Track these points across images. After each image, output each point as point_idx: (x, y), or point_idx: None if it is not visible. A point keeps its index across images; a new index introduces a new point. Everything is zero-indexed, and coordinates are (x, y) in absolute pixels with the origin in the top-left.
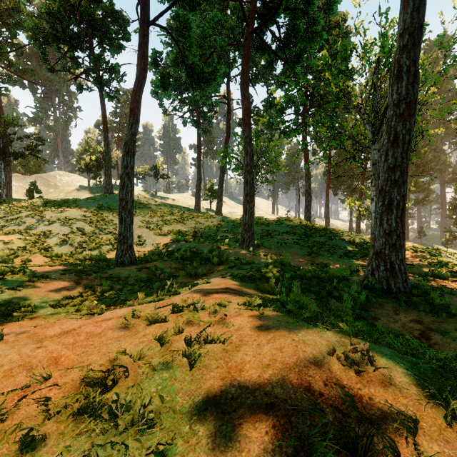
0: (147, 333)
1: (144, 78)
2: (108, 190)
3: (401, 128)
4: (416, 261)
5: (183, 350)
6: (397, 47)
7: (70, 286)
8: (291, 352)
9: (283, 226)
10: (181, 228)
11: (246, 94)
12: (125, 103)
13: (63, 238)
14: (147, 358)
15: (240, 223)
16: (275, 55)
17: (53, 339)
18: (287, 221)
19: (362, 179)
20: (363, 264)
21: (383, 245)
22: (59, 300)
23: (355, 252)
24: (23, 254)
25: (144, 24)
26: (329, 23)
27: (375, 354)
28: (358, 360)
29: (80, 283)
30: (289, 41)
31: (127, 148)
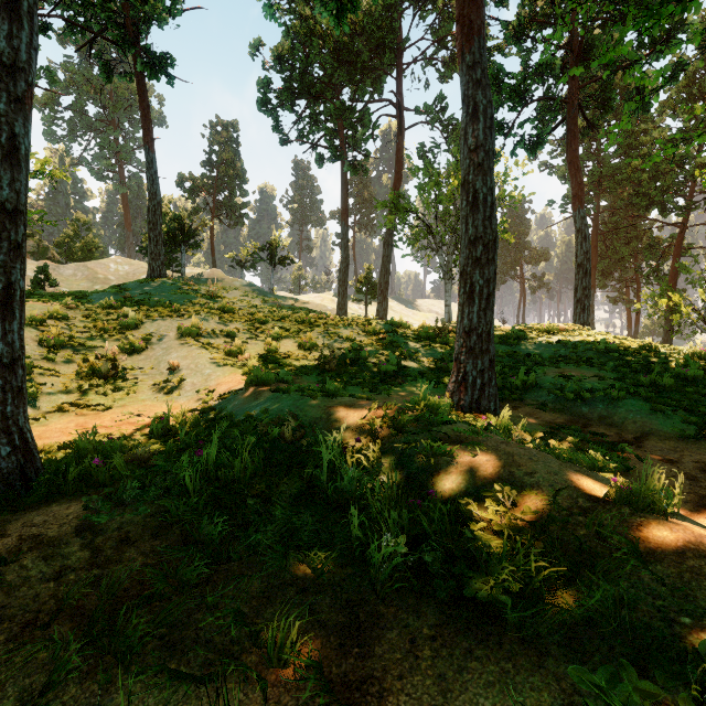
0: None
1: None
2: (155, 270)
3: None
4: None
5: None
6: None
7: None
8: None
9: (545, 343)
10: (291, 346)
11: None
12: (225, 144)
13: None
14: None
15: (434, 337)
16: None
17: None
18: (551, 329)
19: (676, 250)
20: None
21: None
22: None
23: None
24: None
25: None
26: None
27: None
28: None
29: None
30: None
31: None
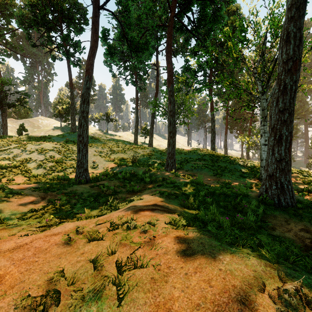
0: (85, 251)
1: (96, 47)
2: (73, 129)
3: (289, 80)
4: (293, 180)
5: (113, 278)
6: (286, 18)
7: (37, 201)
8: (220, 287)
9: (195, 155)
10: (123, 156)
11: (170, 60)
12: None
13: (39, 163)
14: (79, 283)
15: (165, 153)
16: (191, 33)
17: (5, 254)
18: (198, 151)
19: (250, 122)
20: (254, 182)
21: (274, 170)
22: (26, 213)
23: (248, 173)
24: (9, 175)
25: (96, 8)
26: (228, 11)
27: (306, 289)
28: (296, 304)
29: (45, 198)
30: (200, 23)
31: (83, 98)
